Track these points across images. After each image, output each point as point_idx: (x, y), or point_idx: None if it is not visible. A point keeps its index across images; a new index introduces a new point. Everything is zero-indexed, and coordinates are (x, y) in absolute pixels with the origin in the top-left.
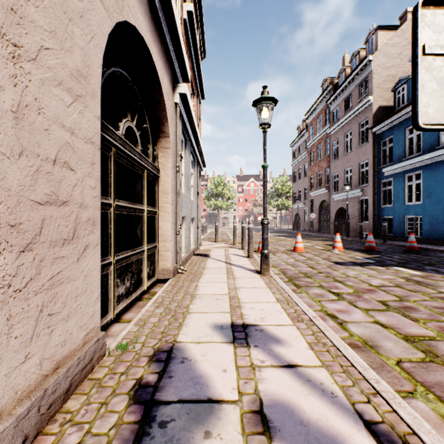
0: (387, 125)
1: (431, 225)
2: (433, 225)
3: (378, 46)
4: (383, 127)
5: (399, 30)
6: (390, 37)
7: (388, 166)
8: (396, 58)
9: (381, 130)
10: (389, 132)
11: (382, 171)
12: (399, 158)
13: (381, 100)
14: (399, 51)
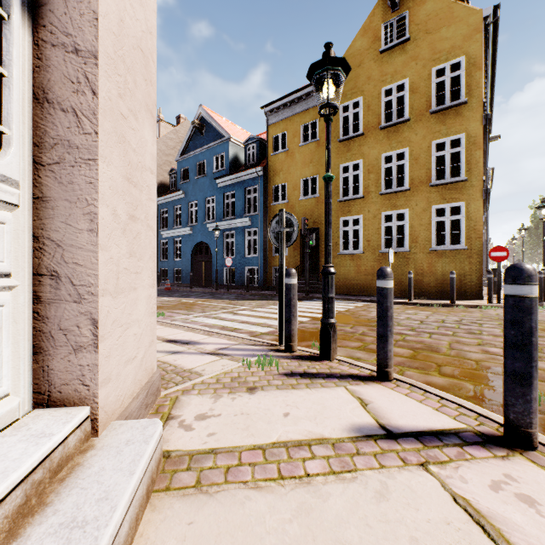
0: (165, 200)
1: (186, 274)
2: (187, 274)
3: (160, 134)
4: (163, 201)
5: (175, 129)
6: (169, 131)
7: (166, 230)
8: (173, 150)
9: (161, 202)
10: (166, 205)
11: (162, 234)
12: (171, 226)
13: (162, 178)
14: (175, 145)
